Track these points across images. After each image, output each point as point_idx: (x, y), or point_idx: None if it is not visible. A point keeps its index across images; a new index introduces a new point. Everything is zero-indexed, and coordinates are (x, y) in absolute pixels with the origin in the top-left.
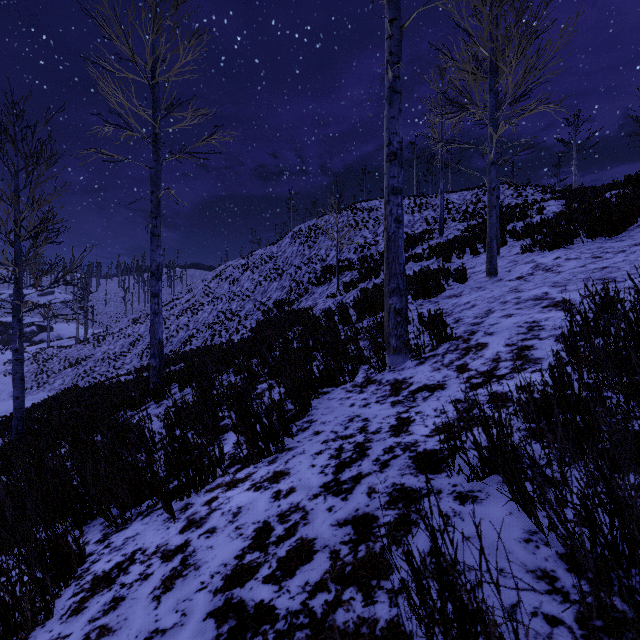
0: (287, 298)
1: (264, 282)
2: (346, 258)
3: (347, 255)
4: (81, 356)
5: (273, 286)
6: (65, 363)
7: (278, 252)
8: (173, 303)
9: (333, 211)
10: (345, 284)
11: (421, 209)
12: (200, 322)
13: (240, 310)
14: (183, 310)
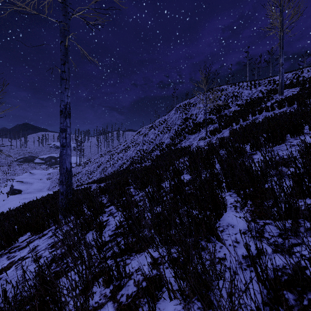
0: (173, 142)
1: (160, 134)
2: (209, 117)
3: (209, 116)
4: (77, 172)
5: (165, 136)
6: None
7: (168, 118)
8: (117, 147)
9: (203, 84)
10: (211, 131)
11: (256, 86)
12: (128, 156)
13: (148, 149)
14: (121, 150)
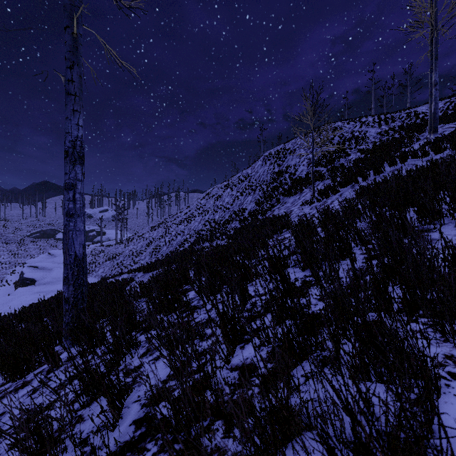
0: (260, 208)
1: (240, 196)
2: (315, 170)
3: (315, 168)
4: (116, 252)
5: (248, 199)
6: (106, 257)
7: (252, 172)
8: (176, 215)
9: (309, 116)
10: (320, 191)
11: (388, 122)
12: (192, 229)
13: (221, 219)
14: (181, 220)
